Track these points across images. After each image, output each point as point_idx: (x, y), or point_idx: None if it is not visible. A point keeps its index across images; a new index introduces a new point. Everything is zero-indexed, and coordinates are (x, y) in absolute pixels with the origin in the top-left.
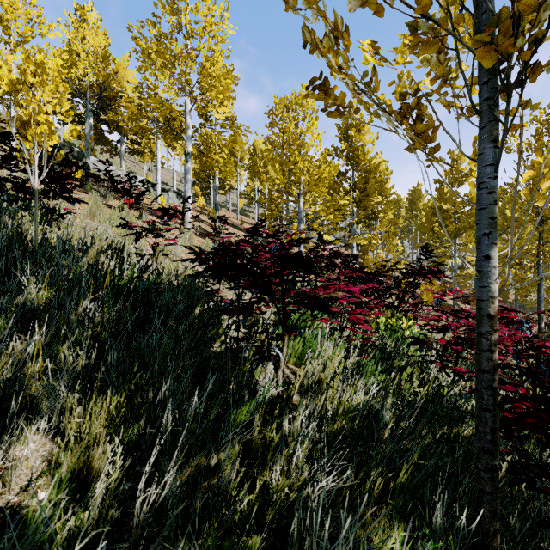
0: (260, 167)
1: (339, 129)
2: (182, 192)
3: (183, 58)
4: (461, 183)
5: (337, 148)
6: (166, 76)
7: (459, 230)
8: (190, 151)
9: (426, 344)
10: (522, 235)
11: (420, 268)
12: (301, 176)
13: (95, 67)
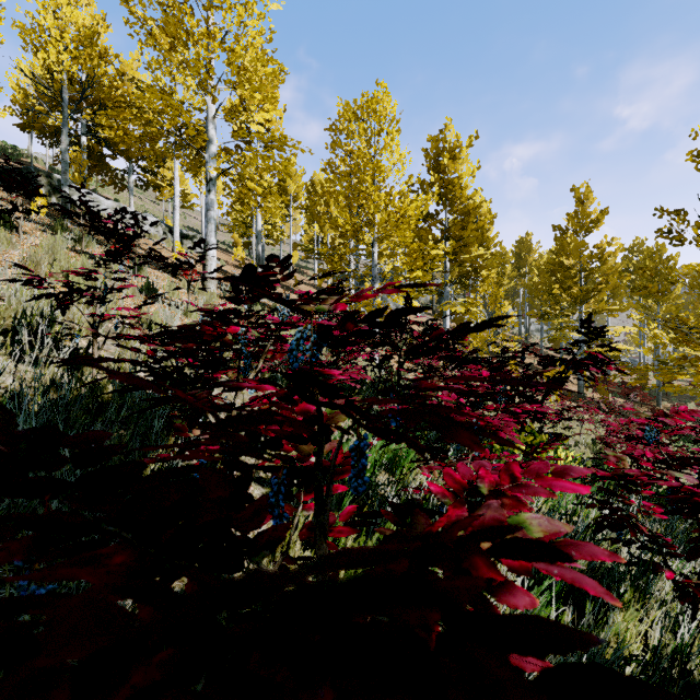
0: (319, 204)
1: (426, 155)
2: (218, 241)
3: (200, 34)
4: (588, 230)
5: (424, 181)
6: (175, 63)
7: (587, 294)
8: (213, 176)
9: (636, 525)
10: (667, 300)
11: (568, 353)
12: (375, 215)
13: (75, 53)
